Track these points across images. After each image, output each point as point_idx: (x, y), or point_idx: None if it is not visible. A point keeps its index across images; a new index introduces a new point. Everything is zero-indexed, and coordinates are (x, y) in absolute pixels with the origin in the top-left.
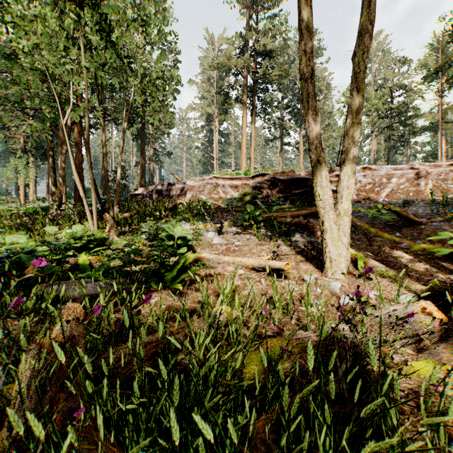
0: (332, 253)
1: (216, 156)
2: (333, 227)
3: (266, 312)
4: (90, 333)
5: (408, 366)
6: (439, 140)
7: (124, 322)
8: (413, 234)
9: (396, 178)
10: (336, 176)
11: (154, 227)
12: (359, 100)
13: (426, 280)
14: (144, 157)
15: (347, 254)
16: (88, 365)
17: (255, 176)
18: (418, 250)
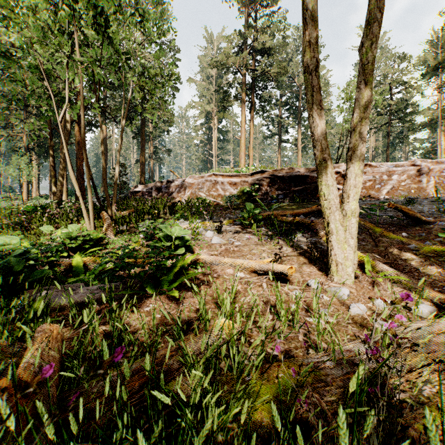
0: (338, 256)
1: (215, 154)
2: (339, 228)
3: (278, 351)
4: (69, 358)
5: (444, 404)
6: (438, 136)
7: (103, 357)
8: (421, 234)
9: (397, 174)
10: (336, 173)
11: (152, 227)
12: (368, 94)
13: (441, 286)
14: (143, 155)
15: (355, 257)
16: (48, 427)
17: (254, 173)
18: (428, 252)
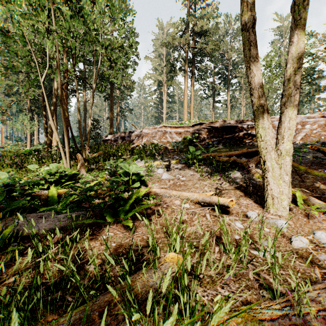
0: (274, 190)
1: (165, 112)
2: (275, 166)
3: None
4: (3, 307)
5: None
6: None
7: None
8: None
9: (309, 124)
10: None
11: (114, 165)
12: (301, 45)
13: None
14: (112, 113)
15: (289, 192)
16: None
17: (194, 125)
18: None
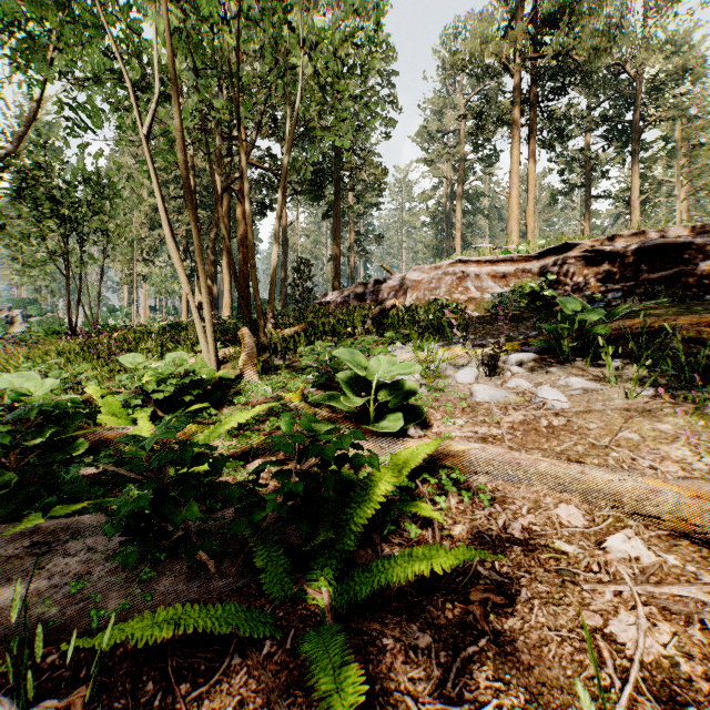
0: None
1: (458, 234)
2: None
3: None
4: None
5: None
6: None
7: None
8: None
9: None
10: None
11: (325, 356)
12: None
13: None
14: (338, 243)
15: None
16: None
17: (544, 252)
18: None
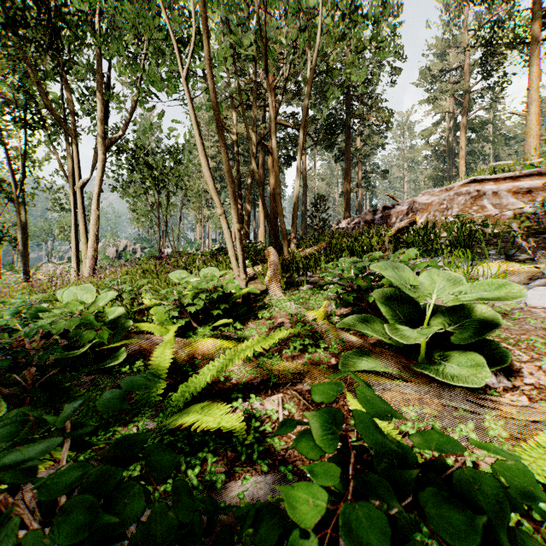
0: None
1: (462, 162)
2: None
3: None
4: None
5: None
6: None
7: None
8: None
9: None
10: None
11: (351, 271)
12: None
13: None
14: (348, 180)
15: None
16: None
17: None
18: None
